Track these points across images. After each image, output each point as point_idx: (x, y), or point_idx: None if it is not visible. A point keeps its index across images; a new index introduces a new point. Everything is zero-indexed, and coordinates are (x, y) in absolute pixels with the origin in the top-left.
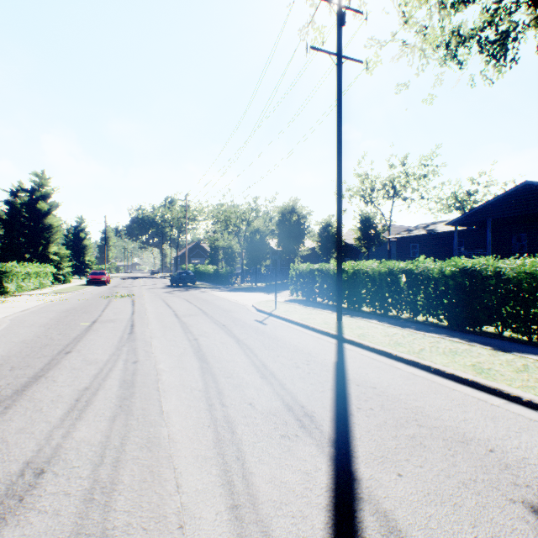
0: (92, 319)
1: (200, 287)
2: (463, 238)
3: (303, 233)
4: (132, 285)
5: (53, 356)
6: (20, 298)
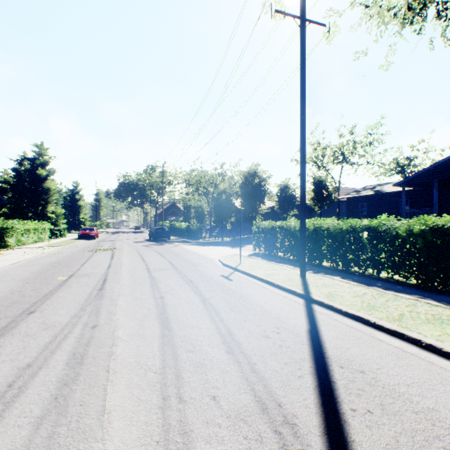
0: (70, 272)
1: (174, 241)
2: (408, 197)
3: (263, 194)
4: (116, 239)
5: (14, 318)
6: (17, 251)
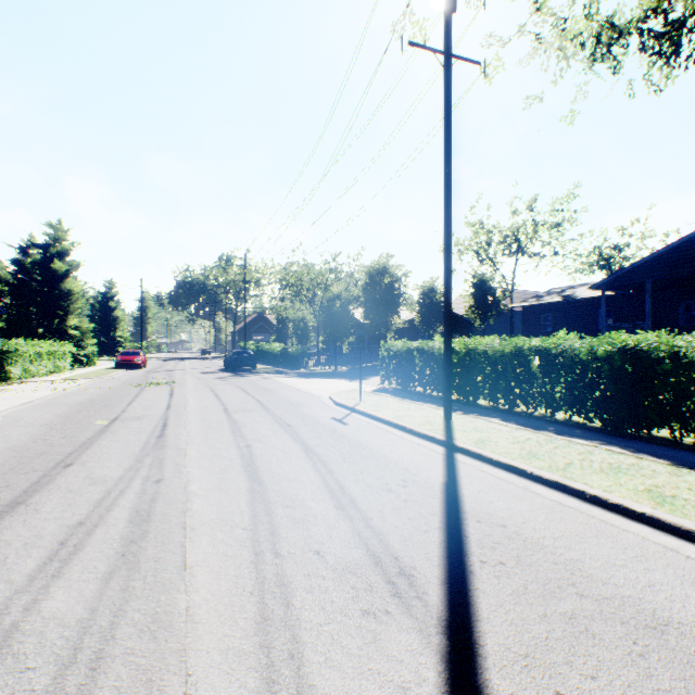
0: (112, 415)
1: (262, 371)
2: (612, 306)
3: (397, 300)
4: (174, 369)
5: (46, 471)
6: (25, 387)
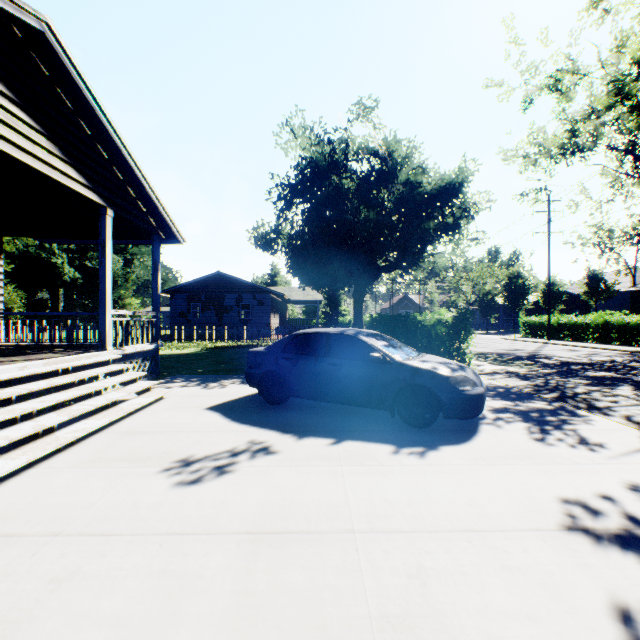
0: None
1: None
2: None
3: (526, 292)
4: None
5: None
6: None
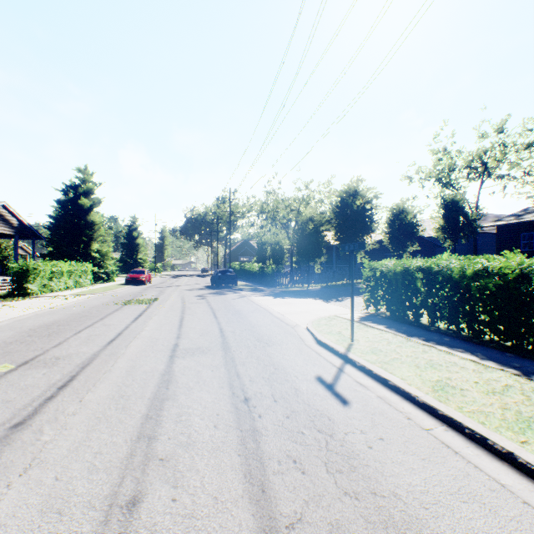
0: (34, 352)
1: (241, 288)
2: None
3: (368, 221)
4: (171, 285)
5: None
6: (27, 302)
